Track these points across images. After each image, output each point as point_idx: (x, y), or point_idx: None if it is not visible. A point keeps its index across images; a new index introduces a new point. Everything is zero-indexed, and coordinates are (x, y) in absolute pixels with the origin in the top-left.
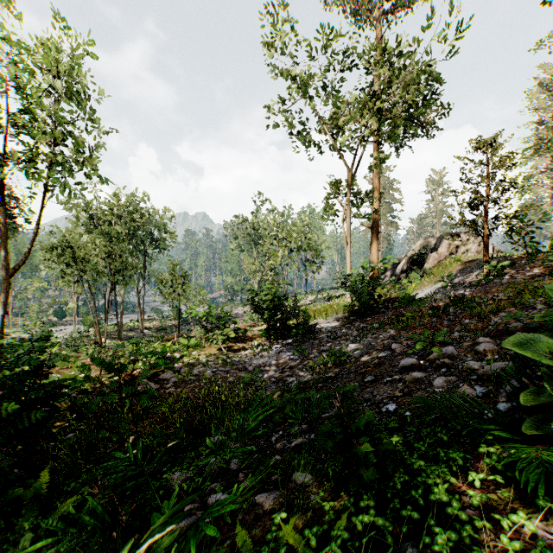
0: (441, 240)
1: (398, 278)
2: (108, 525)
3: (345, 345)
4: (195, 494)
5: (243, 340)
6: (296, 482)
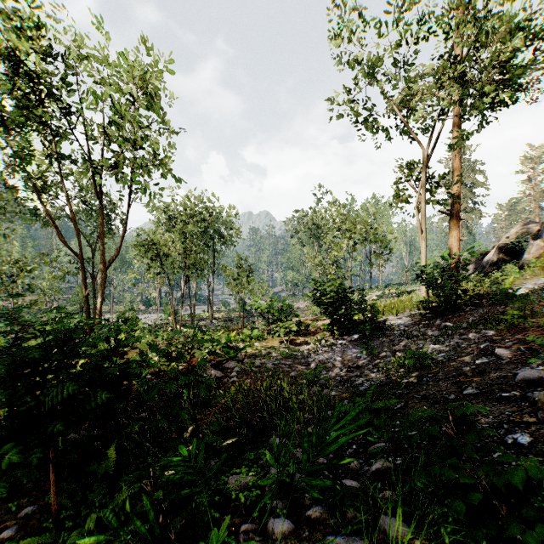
0: None
1: (486, 272)
2: None
3: (424, 345)
4: (248, 543)
5: (305, 333)
6: (386, 531)
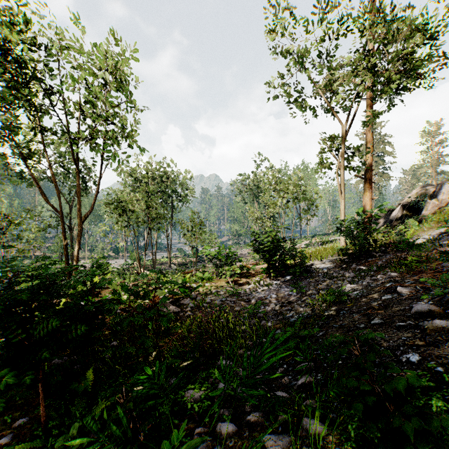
0: (442, 187)
1: (393, 225)
2: (123, 445)
3: (342, 285)
4: (201, 438)
5: (247, 275)
6: (308, 430)
